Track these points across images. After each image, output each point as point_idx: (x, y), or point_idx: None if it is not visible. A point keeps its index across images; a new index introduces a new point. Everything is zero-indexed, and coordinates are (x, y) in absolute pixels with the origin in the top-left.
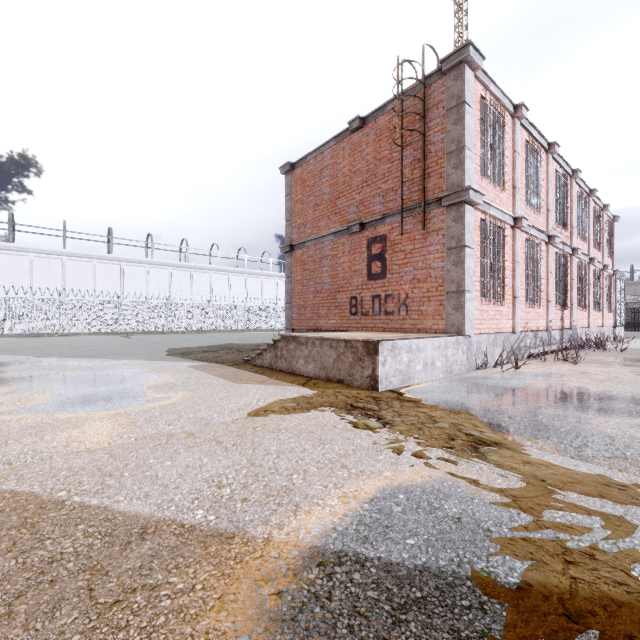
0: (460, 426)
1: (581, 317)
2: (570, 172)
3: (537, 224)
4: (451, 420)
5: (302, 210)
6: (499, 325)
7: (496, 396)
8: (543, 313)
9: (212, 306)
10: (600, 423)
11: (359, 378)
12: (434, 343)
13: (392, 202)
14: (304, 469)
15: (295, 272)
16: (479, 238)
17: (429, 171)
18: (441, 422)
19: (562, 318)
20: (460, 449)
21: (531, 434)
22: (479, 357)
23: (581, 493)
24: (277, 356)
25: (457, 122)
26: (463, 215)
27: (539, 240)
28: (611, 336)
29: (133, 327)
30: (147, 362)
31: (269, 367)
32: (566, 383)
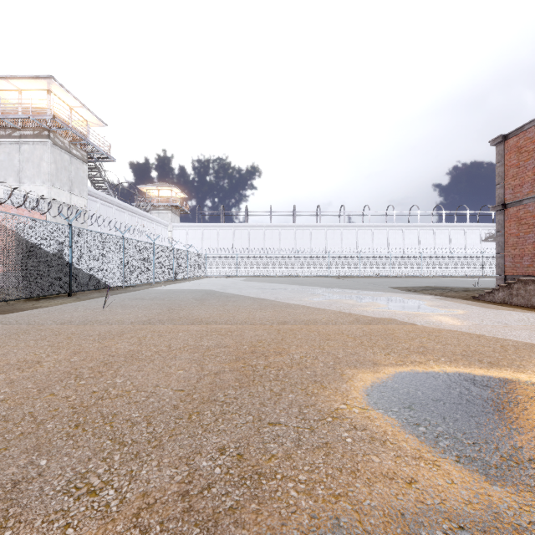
0: None
1: None
2: None
3: None
4: None
5: (517, 173)
6: None
7: None
8: None
9: (393, 256)
10: None
11: None
12: None
13: None
14: None
15: (508, 227)
16: None
17: None
18: None
19: None
20: None
21: None
22: None
23: None
24: (512, 294)
25: None
26: None
27: None
28: None
29: (337, 272)
30: (395, 294)
31: (501, 302)
32: None
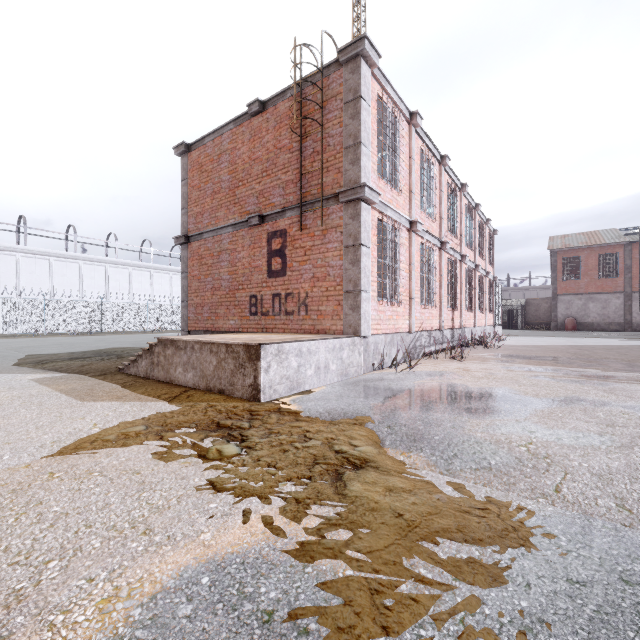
0: (334, 443)
1: (468, 318)
2: (459, 185)
3: (431, 230)
4: (326, 436)
5: (199, 197)
6: (396, 325)
7: (383, 401)
8: (437, 314)
9: (106, 304)
10: (472, 426)
11: (240, 387)
12: (328, 345)
13: (292, 195)
14: (79, 546)
15: (191, 266)
16: (376, 238)
17: (328, 165)
18: (314, 440)
19: (453, 318)
20: (320, 479)
21: (406, 446)
22: (376, 358)
23: (438, 532)
24: (153, 363)
25: (354, 116)
26: (360, 213)
27: (433, 245)
28: (492, 334)
29: None
30: None
31: (145, 376)
32: (450, 382)
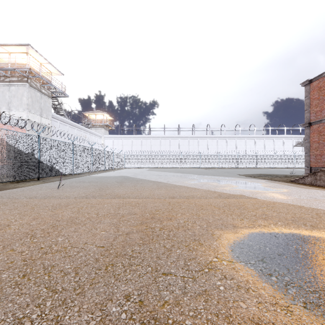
0: None
1: None
2: None
3: None
4: None
5: (318, 103)
6: None
7: None
8: None
9: (239, 155)
10: None
11: None
12: None
13: None
14: None
15: (312, 137)
16: None
17: None
18: None
19: None
20: None
21: None
22: None
23: None
24: (316, 179)
25: None
26: None
27: None
28: None
29: (205, 165)
30: (242, 178)
31: (309, 184)
32: None
